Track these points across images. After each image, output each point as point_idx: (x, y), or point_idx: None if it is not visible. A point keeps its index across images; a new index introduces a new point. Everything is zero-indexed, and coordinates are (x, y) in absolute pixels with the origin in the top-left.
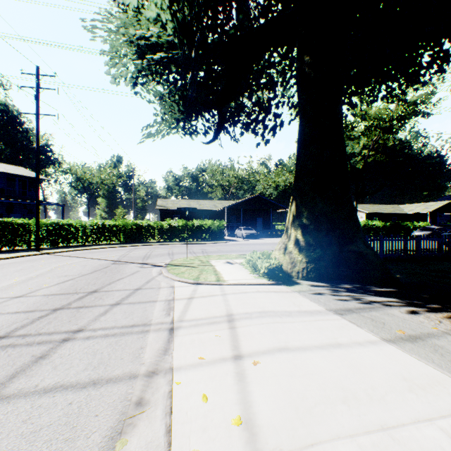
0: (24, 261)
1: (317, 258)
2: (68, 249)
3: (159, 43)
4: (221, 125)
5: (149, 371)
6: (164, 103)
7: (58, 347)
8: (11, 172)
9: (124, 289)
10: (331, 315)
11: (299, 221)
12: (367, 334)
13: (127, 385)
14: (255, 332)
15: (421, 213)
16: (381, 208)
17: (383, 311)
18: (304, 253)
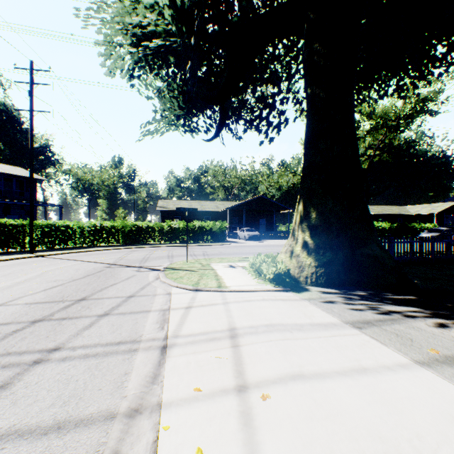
0: (15, 264)
1: (327, 262)
2: (64, 252)
3: (157, 31)
4: (223, 121)
5: (130, 409)
6: (163, 98)
7: (25, 371)
8: (8, 172)
9: (116, 296)
10: (349, 329)
11: (307, 222)
12: (395, 354)
13: (101, 431)
14: (262, 353)
15: (427, 214)
16: (386, 209)
17: (407, 323)
18: (312, 256)
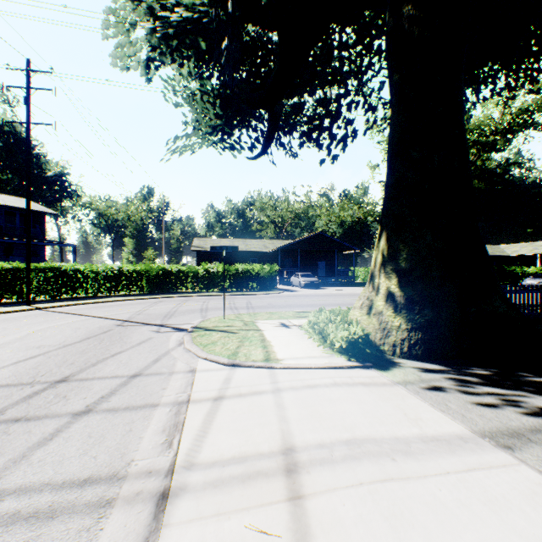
0: None
1: (426, 323)
2: (70, 303)
3: (181, 3)
4: (273, 132)
5: None
6: (195, 104)
7: None
8: (10, 204)
9: (113, 375)
10: (491, 450)
11: (393, 265)
12: None
13: None
14: (349, 521)
15: (528, 255)
16: None
17: None
18: (403, 315)
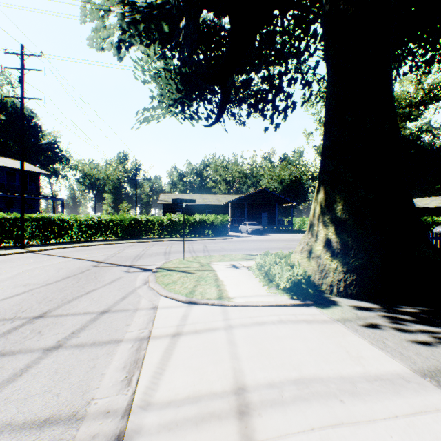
0: None
1: (360, 266)
2: (57, 247)
3: None
4: (225, 103)
5: None
6: (160, 81)
7: None
8: (11, 166)
9: (85, 311)
10: (434, 391)
11: (330, 214)
12: None
13: None
14: None
15: (437, 207)
16: None
17: None
18: (339, 258)
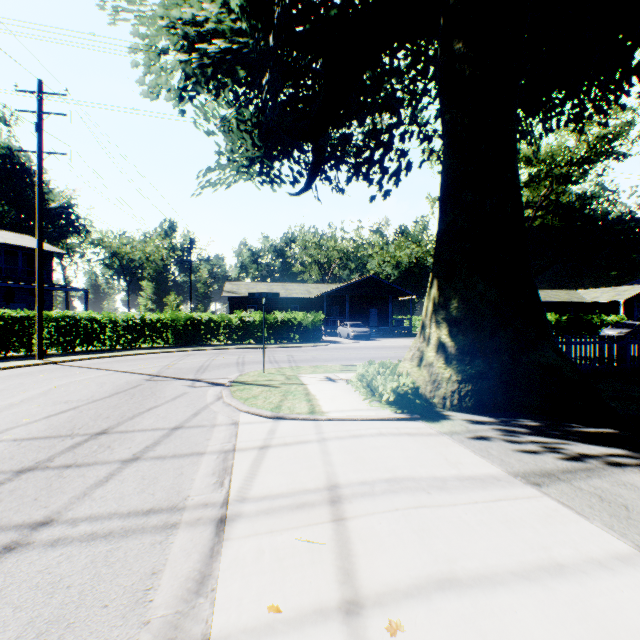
0: (12, 376)
1: (476, 374)
2: (87, 356)
3: (219, 30)
4: (317, 166)
5: None
6: (230, 133)
7: None
8: (11, 242)
9: (153, 427)
10: (520, 486)
11: (444, 314)
12: (605, 536)
13: None
14: (384, 533)
15: (610, 302)
16: (551, 294)
17: (613, 477)
18: (453, 366)
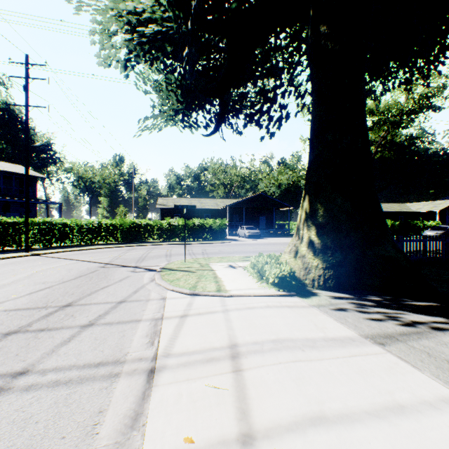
0: (7, 264)
1: (336, 263)
2: (60, 250)
3: (152, 18)
4: (223, 115)
5: None
6: (161, 92)
7: None
8: (7, 169)
9: (105, 301)
10: (370, 345)
11: (313, 220)
12: (433, 383)
13: None
14: (271, 381)
15: (429, 211)
16: (387, 206)
17: (437, 338)
18: (320, 257)
